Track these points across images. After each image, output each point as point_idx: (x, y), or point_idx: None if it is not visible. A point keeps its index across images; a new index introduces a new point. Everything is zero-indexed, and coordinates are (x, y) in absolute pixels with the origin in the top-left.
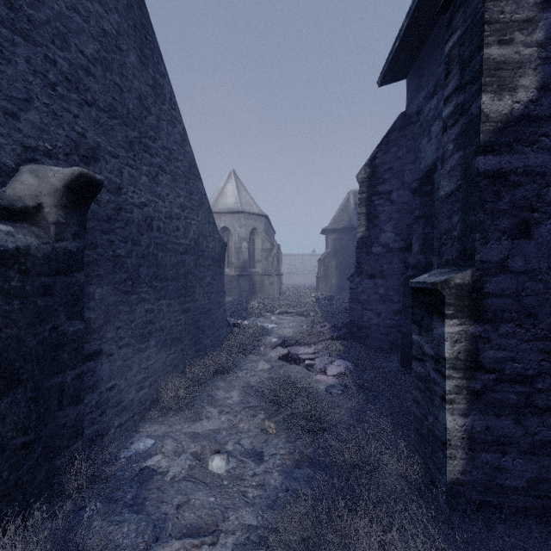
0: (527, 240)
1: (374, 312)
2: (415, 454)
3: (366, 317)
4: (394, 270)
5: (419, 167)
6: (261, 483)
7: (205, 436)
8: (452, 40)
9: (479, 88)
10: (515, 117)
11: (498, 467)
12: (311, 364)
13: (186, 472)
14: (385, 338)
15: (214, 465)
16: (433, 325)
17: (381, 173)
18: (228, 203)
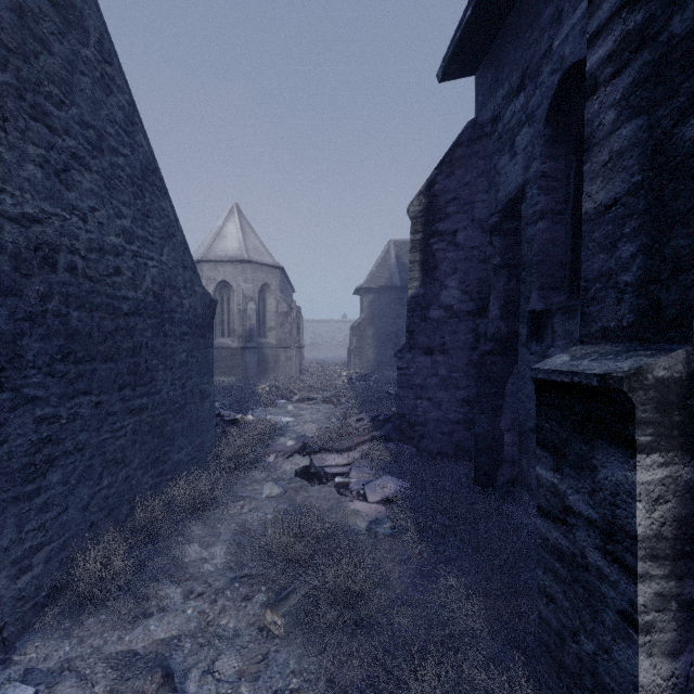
0: None
1: (432, 403)
2: (543, 691)
3: (421, 409)
4: (460, 343)
5: (496, 196)
6: None
7: (147, 661)
8: None
9: None
10: None
11: None
12: (344, 483)
13: None
14: (447, 439)
15: None
16: (597, 459)
17: (442, 205)
18: (229, 249)
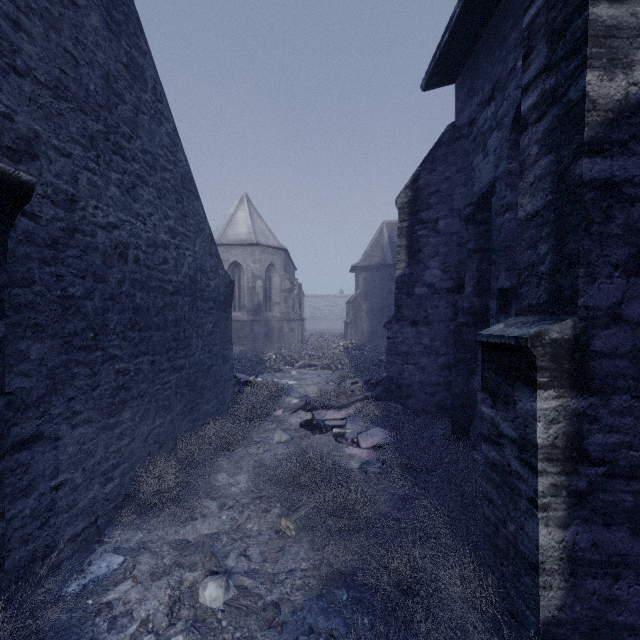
0: None
1: (416, 367)
2: (486, 569)
3: (407, 372)
4: (441, 316)
5: (472, 190)
6: (274, 621)
7: (198, 546)
8: (535, 6)
9: (581, 63)
10: (631, 105)
11: (608, 597)
12: (340, 433)
13: (165, 608)
14: (430, 399)
15: (207, 595)
16: (516, 396)
17: (426, 197)
18: (239, 233)
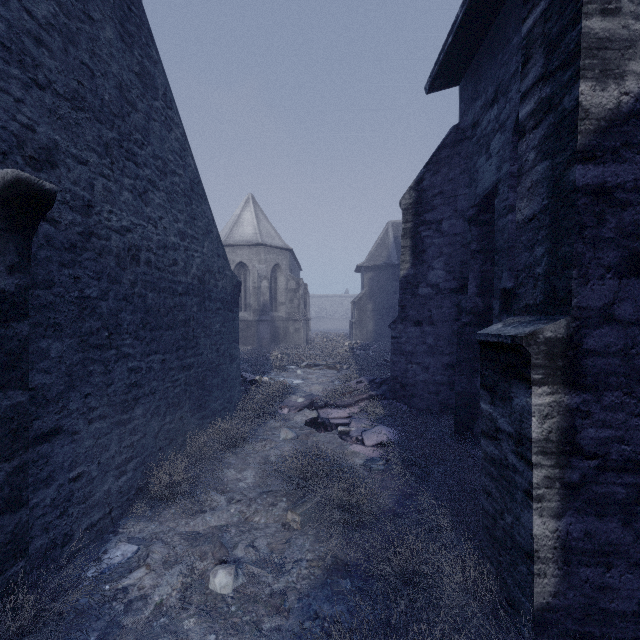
0: (638, 279)
1: (420, 367)
2: (485, 560)
3: (411, 372)
4: (445, 316)
5: (476, 191)
6: (281, 607)
7: (207, 537)
8: (532, 17)
9: (575, 73)
10: (623, 114)
11: (601, 585)
12: (345, 431)
13: (178, 594)
14: (434, 398)
15: (217, 582)
16: (513, 392)
17: (430, 198)
18: (245, 234)
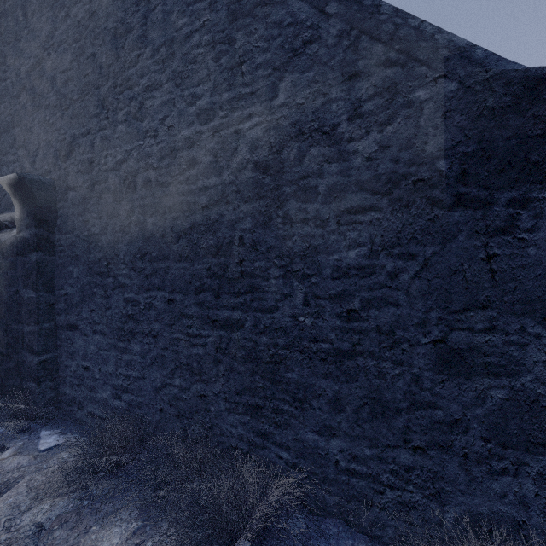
0: None
1: None
2: None
3: None
4: None
5: None
6: None
7: None
8: None
9: None
10: None
11: None
12: None
13: None
14: None
15: None
16: None
17: None
18: None
